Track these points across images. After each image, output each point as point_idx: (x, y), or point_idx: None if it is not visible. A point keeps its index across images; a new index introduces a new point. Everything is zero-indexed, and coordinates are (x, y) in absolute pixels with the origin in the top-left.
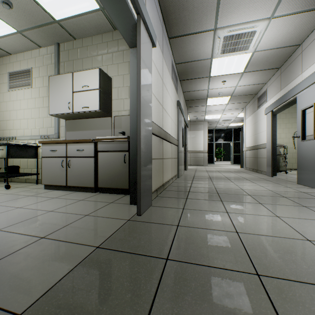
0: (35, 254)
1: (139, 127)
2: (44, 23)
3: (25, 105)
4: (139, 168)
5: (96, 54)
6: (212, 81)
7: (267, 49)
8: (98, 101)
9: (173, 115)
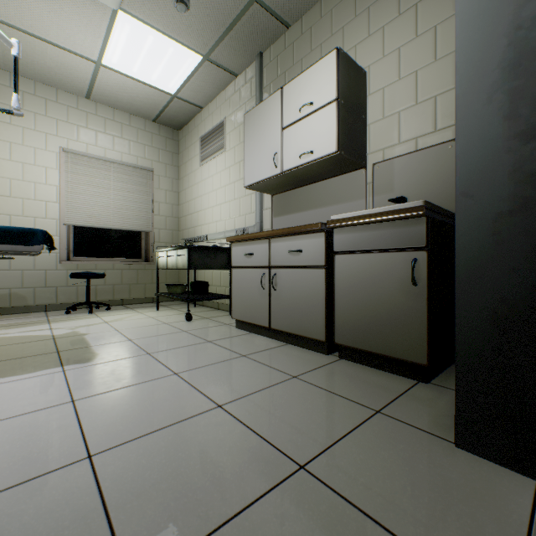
0: None
1: None
2: (236, 17)
3: (218, 182)
4: None
5: (329, 35)
6: None
7: None
8: (334, 129)
9: None
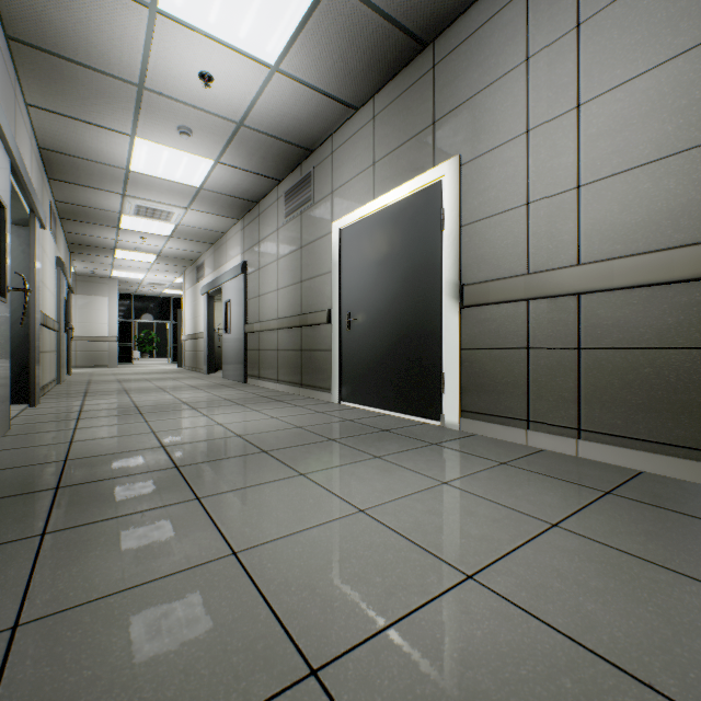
0: None
1: (34, 321)
2: None
3: None
4: (34, 361)
5: None
6: (124, 233)
7: (194, 226)
8: None
9: (53, 284)
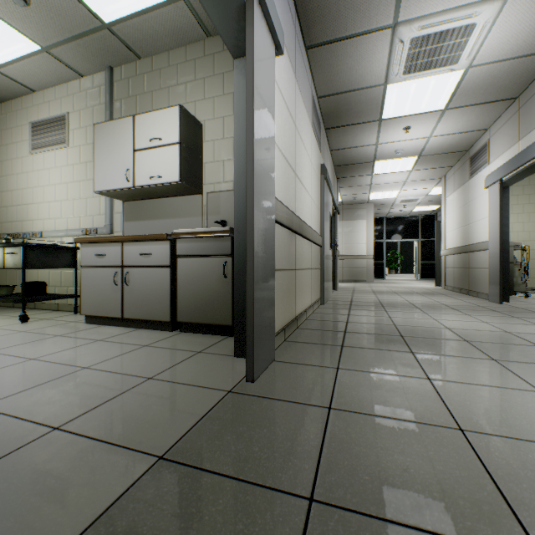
0: (30, 470)
1: (250, 207)
2: (85, 31)
3: (58, 177)
4: (250, 288)
5: (176, 83)
6: (385, 128)
7: (495, 61)
8: (178, 165)
9: (315, 191)
